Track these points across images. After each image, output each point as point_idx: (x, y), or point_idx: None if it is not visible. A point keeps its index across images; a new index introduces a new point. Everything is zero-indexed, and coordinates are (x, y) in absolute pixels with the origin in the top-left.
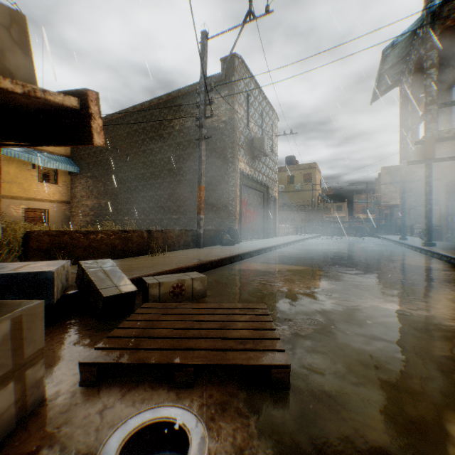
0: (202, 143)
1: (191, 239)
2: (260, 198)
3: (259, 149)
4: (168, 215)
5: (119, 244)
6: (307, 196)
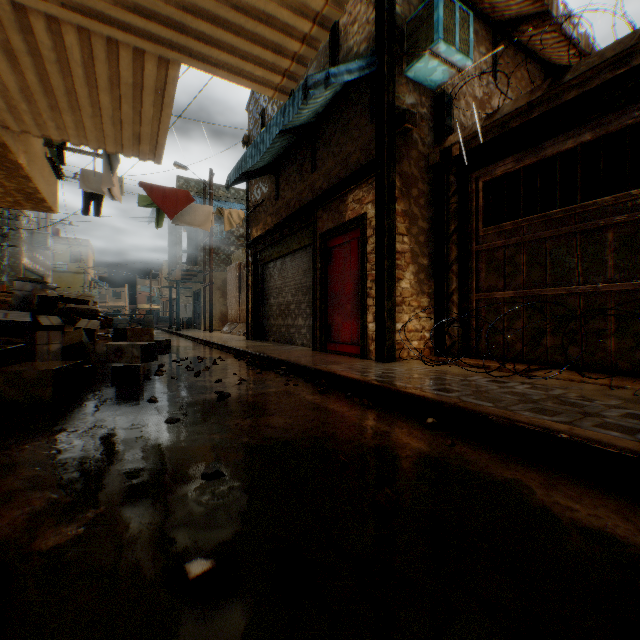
0: (8, 251)
1: None
2: None
3: (44, 244)
4: None
5: None
6: (77, 280)
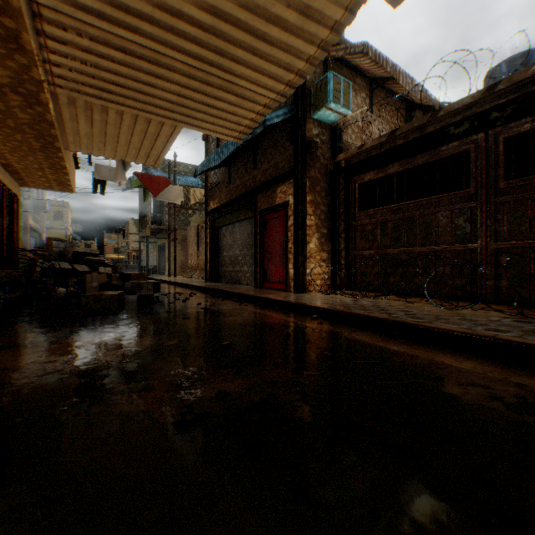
0: (23, 215)
1: None
2: (35, 243)
3: (43, 209)
4: None
5: None
6: (59, 235)
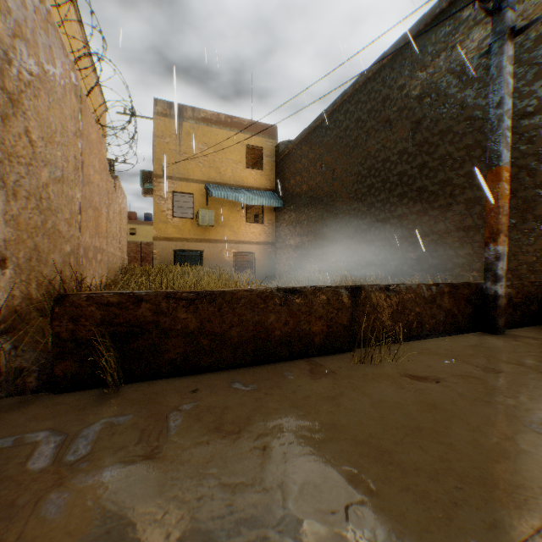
0: (501, 52)
1: (465, 309)
2: None
3: None
4: (398, 252)
5: (277, 324)
6: None
